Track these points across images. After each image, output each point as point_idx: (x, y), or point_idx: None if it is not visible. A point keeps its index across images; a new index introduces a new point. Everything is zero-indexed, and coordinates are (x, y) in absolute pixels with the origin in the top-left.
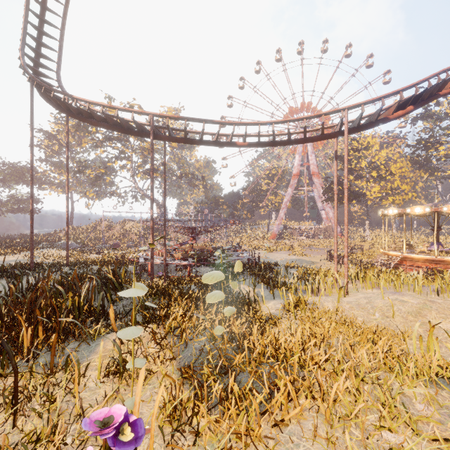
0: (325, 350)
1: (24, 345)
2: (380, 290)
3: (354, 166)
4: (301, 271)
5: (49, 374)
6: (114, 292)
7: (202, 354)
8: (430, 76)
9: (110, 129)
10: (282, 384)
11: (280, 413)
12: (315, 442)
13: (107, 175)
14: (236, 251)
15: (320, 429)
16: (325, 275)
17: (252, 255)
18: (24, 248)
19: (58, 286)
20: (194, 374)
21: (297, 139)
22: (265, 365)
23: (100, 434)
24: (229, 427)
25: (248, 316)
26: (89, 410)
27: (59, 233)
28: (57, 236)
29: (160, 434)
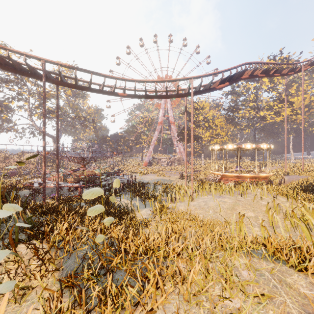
0: (183, 242)
1: None
2: (211, 196)
3: (195, 119)
4: (164, 187)
5: None
6: None
7: (84, 260)
8: (237, 66)
9: (1, 68)
10: (151, 277)
11: (150, 302)
12: None
13: (3, 112)
14: (119, 175)
15: (181, 309)
16: (179, 188)
17: (130, 177)
18: None
19: None
20: (75, 281)
21: (161, 95)
22: (138, 262)
23: None
24: None
25: (127, 222)
26: None
27: None
28: None
29: None
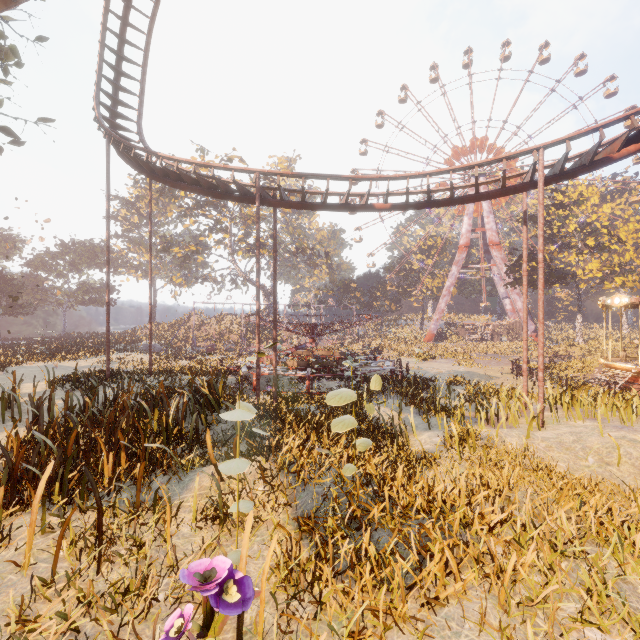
0: (502, 507)
1: (105, 475)
2: (596, 423)
3: (556, 230)
4: (471, 390)
5: (135, 513)
6: (209, 411)
7: (325, 500)
8: None
9: (204, 194)
10: (437, 550)
11: (434, 590)
12: (483, 633)
13: (198, 254)
14: (374, 358)
15: (490, 615)
16: (508, 396)
17: (397, 365)
18: (98, 351)
19: (141, 402)
20: (315, 527)
21: (464, 196)
22: (413, 523)
23: (201, 589)
24: (362, 601)
25: (391, 453)
26: (184, 562)
27: (139, 332)
28: (136, 335)
29: (272, 600)
